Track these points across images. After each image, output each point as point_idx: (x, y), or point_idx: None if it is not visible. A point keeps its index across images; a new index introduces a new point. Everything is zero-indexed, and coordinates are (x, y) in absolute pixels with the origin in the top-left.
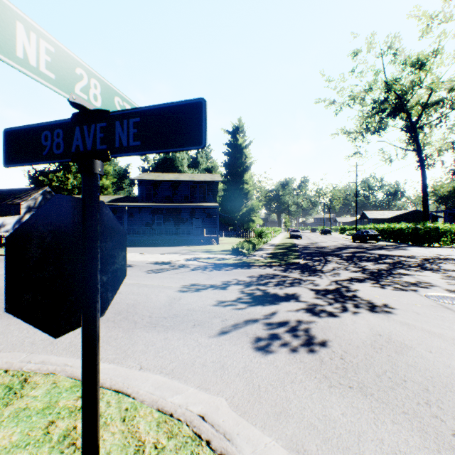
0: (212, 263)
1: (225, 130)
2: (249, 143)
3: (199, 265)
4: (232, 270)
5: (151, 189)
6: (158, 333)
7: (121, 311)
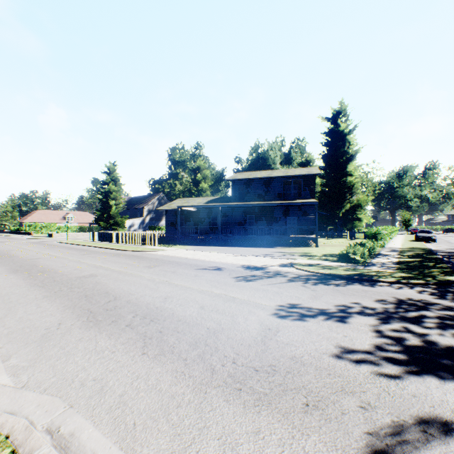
0: (315, 272)
1: (322, 117)
2: (354, 127)
3: (298, 274)
4: (345, 286)
5: (243, 188)
6: (243, 411)
7: (197, 340)
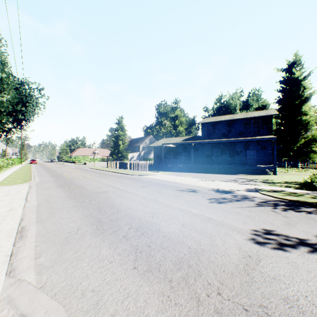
0: (282, 198)
1: (277, 69)
2: (308, 73)
3: (264, 199)
4: None
5: (210, 129)
6: None
7: (181, 259)
